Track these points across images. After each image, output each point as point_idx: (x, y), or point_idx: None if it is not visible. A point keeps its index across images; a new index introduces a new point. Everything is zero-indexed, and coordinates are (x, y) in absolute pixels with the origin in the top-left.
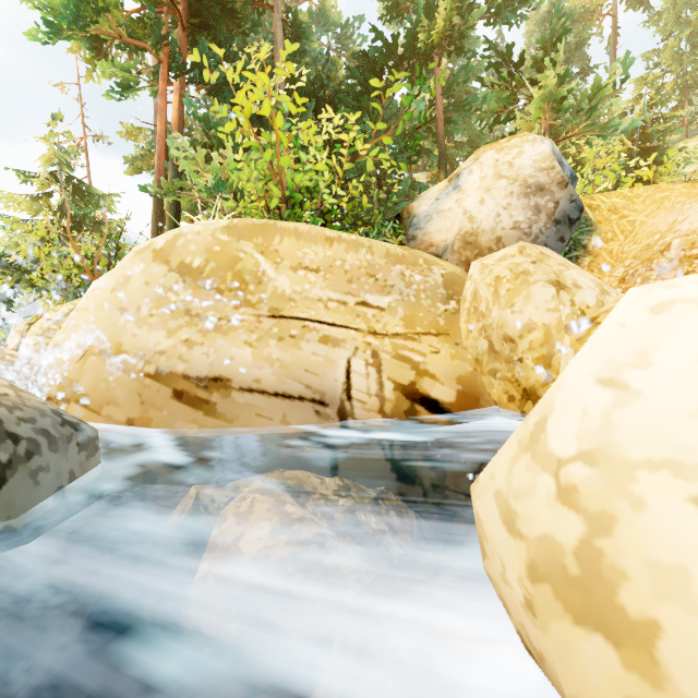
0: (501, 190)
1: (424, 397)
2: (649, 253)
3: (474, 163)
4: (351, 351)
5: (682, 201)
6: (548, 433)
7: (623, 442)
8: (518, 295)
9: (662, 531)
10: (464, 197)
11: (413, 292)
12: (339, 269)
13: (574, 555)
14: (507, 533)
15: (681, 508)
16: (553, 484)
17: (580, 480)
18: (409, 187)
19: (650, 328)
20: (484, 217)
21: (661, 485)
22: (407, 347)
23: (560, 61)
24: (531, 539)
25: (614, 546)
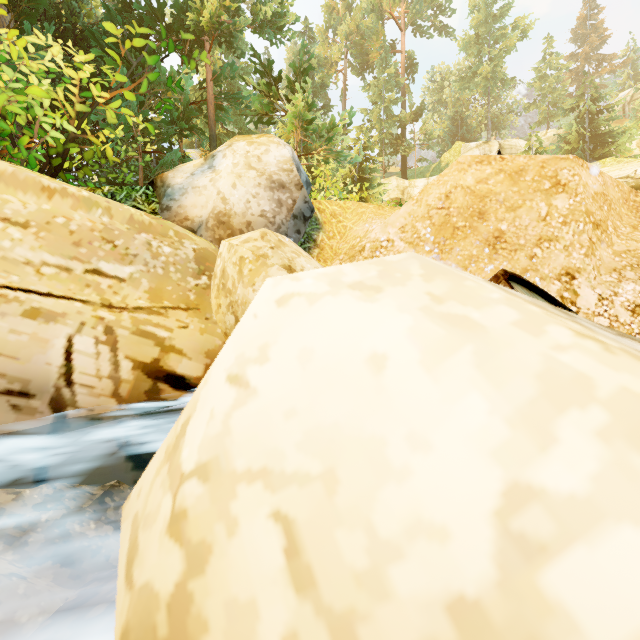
0: (251, 179)
1: (169, 374)
2: (354, 251)
3: (228, 148)
4: (75, 327)
5: (372, 217)
6: (185, 439)
7: (234, 449)
8: (259, 275)
9: (246, 559)
10: (218, 178)
11: (161, 264)
12: (62, 228)
13: (167, 608)
14: (124, 579)
15: (264, 527)
16: (170, 509)
17: (192, 502)
18: (179, 159)
19: (274, 321)
20: (236, 201)
21: (254, 500)
22: (151, 322)
23: (307, 90)
24: (136, 590)
25: (204, 588)
